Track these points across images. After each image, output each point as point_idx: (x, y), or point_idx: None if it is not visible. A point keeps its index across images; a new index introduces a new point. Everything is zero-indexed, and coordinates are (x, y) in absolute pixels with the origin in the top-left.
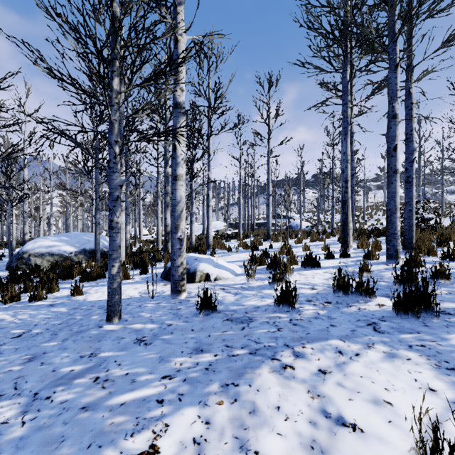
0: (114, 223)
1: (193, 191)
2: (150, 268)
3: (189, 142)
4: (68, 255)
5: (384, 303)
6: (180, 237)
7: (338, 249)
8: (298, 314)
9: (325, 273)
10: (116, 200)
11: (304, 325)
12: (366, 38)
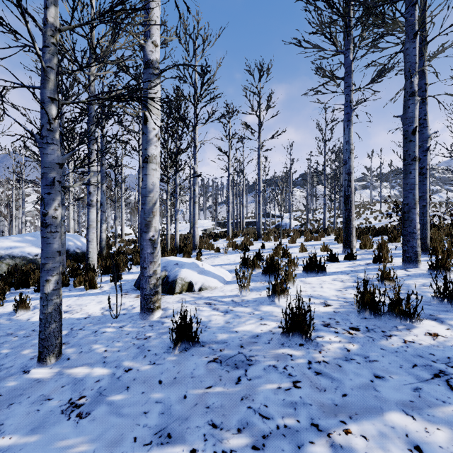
0: (49, 218)
1: (178, 186)
2: (125, 273)
3: (172, 131)
4: (33, 258)
5: (436, 330)
6: (153, 238)
7: (338, 250)
8: (318, 351)
9: (334, 281)
10: (51, 185)
11: (333, 374)
12: (377, 4)
